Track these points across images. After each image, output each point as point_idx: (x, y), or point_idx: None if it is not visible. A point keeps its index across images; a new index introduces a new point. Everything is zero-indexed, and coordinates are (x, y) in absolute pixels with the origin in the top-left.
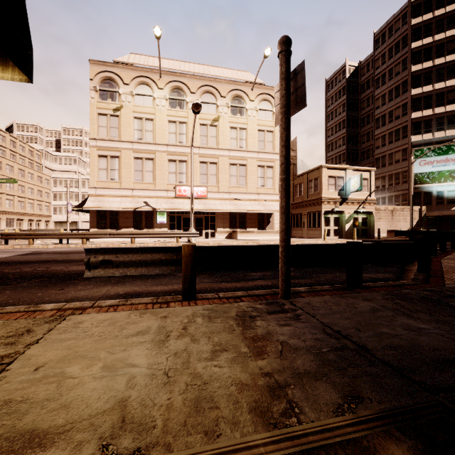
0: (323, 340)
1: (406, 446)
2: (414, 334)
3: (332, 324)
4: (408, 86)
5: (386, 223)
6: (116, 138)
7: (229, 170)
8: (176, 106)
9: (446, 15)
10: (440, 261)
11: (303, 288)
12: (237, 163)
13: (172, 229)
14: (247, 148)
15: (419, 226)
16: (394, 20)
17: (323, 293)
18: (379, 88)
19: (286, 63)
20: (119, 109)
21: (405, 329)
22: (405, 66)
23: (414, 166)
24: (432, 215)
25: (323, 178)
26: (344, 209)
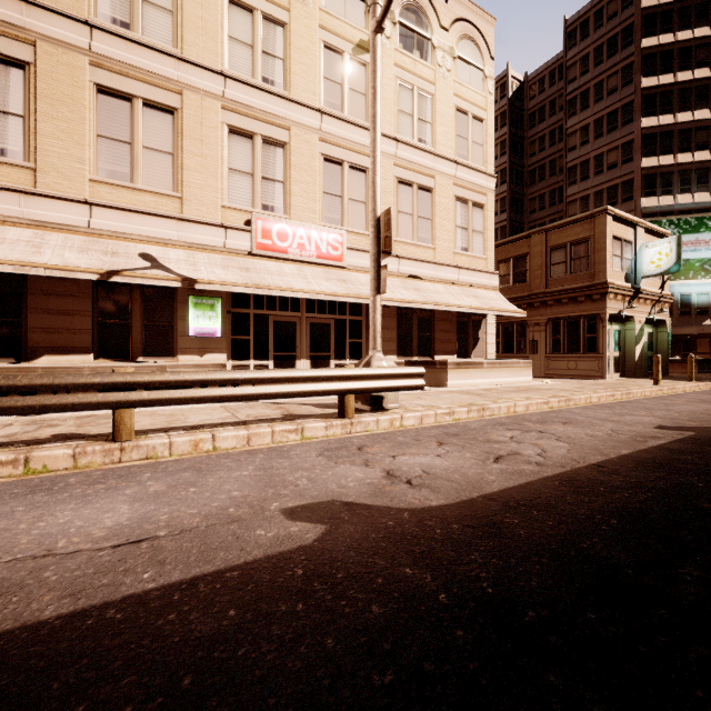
0: None
1: None
2: None
3: None
4: (635, 112)
5: None
6: None
7: (397, 196)
8: None
9: (695, 1)
10: None
11: None
12: (413, 180)
13: (239, 359)
14: (435, 146)
15: None
16: None
17: None
18: (575, 115)
19: None
20: None
21: None
22: (628, 78)
23: None
24: (684, 332)
25: (608, 239)
26: (634, 313)
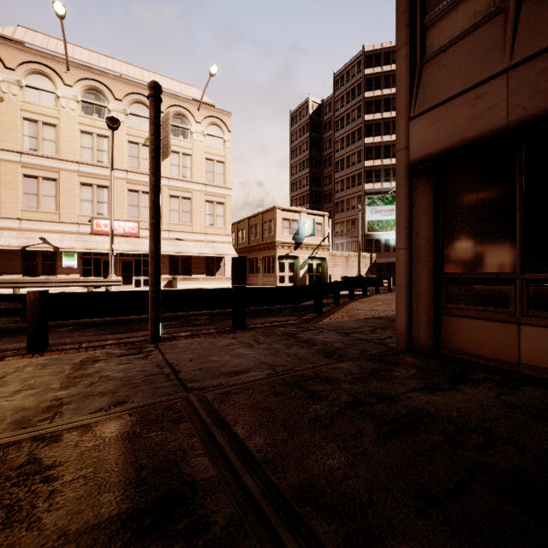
0: (146, 371)
1: (123, 421)
2: (234, 359)
3: (173, 359)
4: (362, 134)
5: (342, 269)
6: None
7: (170, 203)
8: (93, 113)
9: (392, 72)
10: (349, 303)
11: (186, 333)
12: (179, 195)
13: (86, 276)
14: (193, 178)
15: (371, 272)
16: (351, 66)
17: (200, 336)
18: (338, 131)
19: (155, 109)
20: None
21: (233, 356)
22: (360, 114)
23: (366, 214)
24: (380, 261)
25: (278, 220)
26: (299, 254)
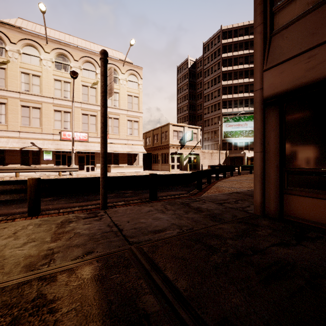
0: (102, 229)
1: (93, 266)
2: (154, 221)
3: (117, 221)
4: (220, 79)
5: (208, 161)
6: (3, 88)
7: None
8: (61, 69)
9: (239, 42)
10: (216, 183)
11: (121, 203)
12: (112, 117)
13: (58, 165)
14: (120, 107)
15: (226, 162)
16: (213, 38)
17: (130, 205)
18: (206, 77)
19: (104, 66)
20: (5, 62)
21: (153, 219)
22: (219, 67)
23: (223, 127)
24: (232, 156)
25: (170, 131)
26: (183, 152)
